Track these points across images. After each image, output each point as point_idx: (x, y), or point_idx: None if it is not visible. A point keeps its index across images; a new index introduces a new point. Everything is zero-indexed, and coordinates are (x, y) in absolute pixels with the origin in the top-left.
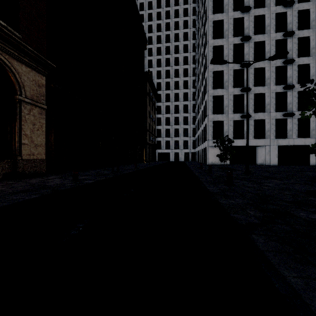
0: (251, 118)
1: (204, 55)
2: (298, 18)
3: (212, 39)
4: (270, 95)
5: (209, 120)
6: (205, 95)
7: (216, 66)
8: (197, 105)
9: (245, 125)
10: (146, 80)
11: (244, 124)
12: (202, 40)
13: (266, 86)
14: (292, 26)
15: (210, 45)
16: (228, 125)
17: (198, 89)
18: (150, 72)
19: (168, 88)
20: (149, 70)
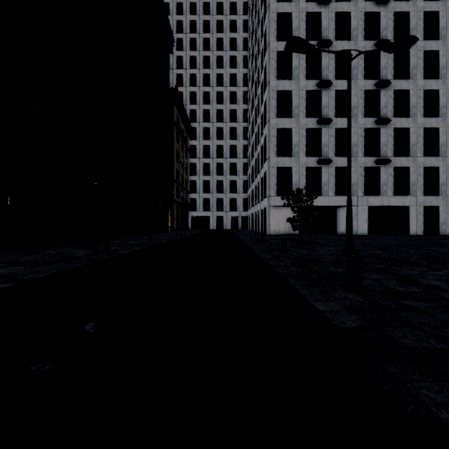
0: (331, 164)
1: (262, 68)
2: (394, 22)
3: (275, 40)
4: (358, 131)
5: (270, 165)
6: (263, 127)
7: (280, 82)
8: (250, 146)
9: (322, 174)
10: (172, 102)
11: (321, 173)
12: (259, 46)
13: (352, 118)
14: (387, 33)
15: (272, 50)
16: (299, 174)
17: (252, 121)
18: (180, 93)
19: (207, 119)
20: (177, 86)
